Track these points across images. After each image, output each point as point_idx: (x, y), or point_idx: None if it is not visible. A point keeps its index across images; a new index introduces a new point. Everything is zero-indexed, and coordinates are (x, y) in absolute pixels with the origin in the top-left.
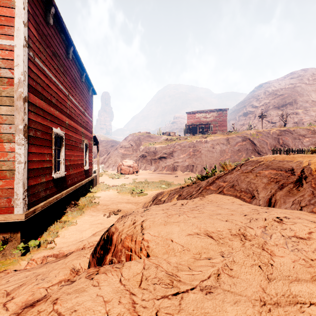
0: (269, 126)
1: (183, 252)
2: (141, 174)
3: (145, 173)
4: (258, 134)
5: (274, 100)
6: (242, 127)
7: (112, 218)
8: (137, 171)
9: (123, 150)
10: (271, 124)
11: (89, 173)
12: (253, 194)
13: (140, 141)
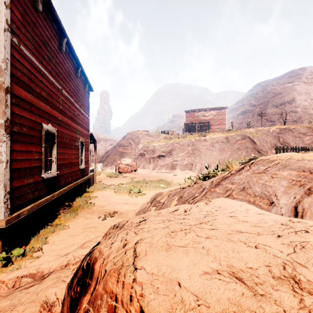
0: (268, 125)
1: (199, 309)
2: (140, 172)
3: (144, 172)
4: (258, 132)
5: (272, 99)
6: (241, 126)
7: (108, 221)
8: (135, 170)
9: (121, 149)
10: (270, 122)
11: (85, 172)
12: (271, 200)
13: (139, 139)
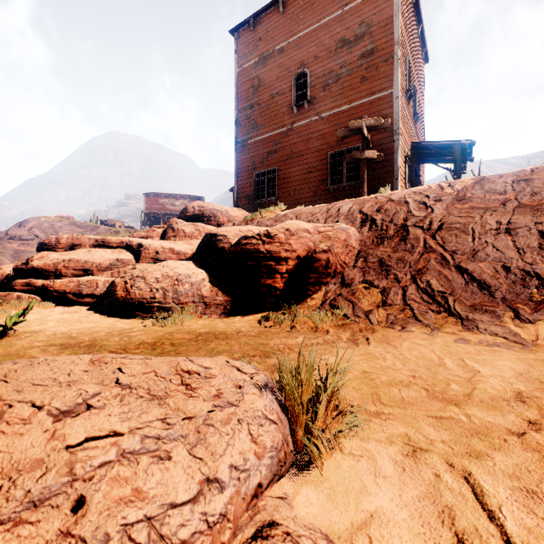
0: None
1: None
2: None
3: None
4: None
5: None
6: None
7: None
8: None
9: (16, 244)
10: None
11: None
12: None
13: (56, 230)
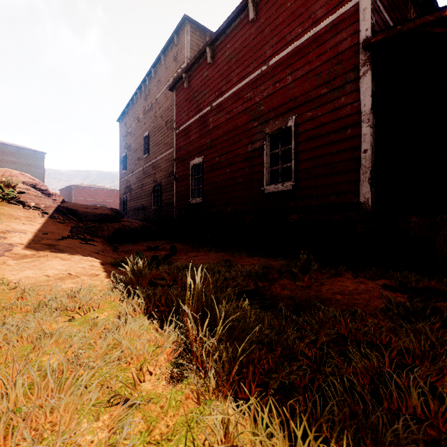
0: None
1: None
2: None
3: None
4: None
5: None
6: None
7: None
8: None
9: None
10: None
11: (309, 199)
12: None
13: None
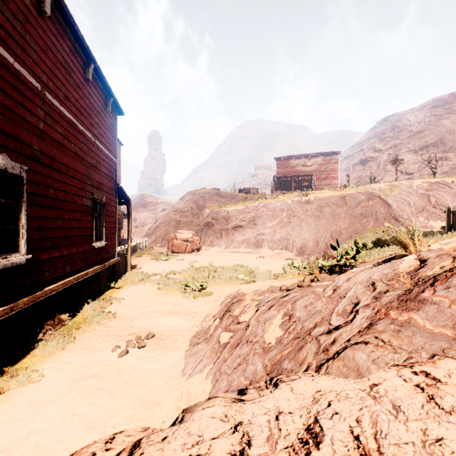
0: (403, 179)
1: None
2: (206, 252)
3: (212, 251)
4: (394, 188)
5: (408, 140)
6: (359, 181)
7: (130, 359)
8: (199, 248)
9: (178, 216)
10: (405, 175)
11: (106, 253)
12: None
13: (205, 202)
